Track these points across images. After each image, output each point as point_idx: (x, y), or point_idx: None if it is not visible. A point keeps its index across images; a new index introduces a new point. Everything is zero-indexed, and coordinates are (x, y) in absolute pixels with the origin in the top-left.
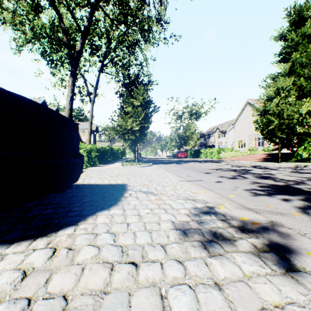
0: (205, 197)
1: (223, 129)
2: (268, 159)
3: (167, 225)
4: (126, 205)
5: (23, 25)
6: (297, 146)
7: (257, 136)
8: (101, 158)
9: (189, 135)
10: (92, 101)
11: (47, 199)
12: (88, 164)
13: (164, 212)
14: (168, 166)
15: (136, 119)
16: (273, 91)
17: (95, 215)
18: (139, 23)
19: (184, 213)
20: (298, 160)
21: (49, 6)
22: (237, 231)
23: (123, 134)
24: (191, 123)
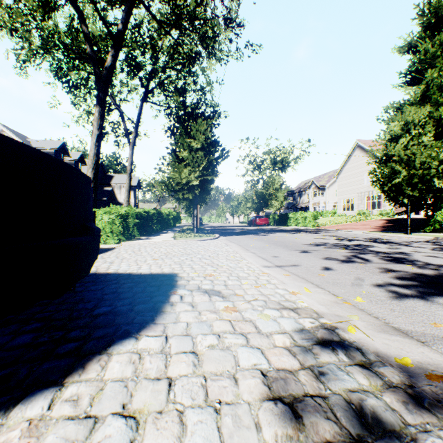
0: (313, 303)
1: (321, 184)
2: (389, 227)
3: (254, 384)
4: (170, 326)
5: (27, 29)
6: (434, 208)
7: (371, 194)
8: (143, 227)
9: (272, 192)
10: (131, 143)
11: (35, 307)
12: (122, 237)
13: (245, 344)
14: (243, 239)
15: (194, 168)
16: (400, 127)
17: (105, 355)
18: (200, 26)
19: (283, 345)
20: (436, 230)
21: (66, 2)
22: (407, 402)
23: (175, 191)
24: (275, 175)
